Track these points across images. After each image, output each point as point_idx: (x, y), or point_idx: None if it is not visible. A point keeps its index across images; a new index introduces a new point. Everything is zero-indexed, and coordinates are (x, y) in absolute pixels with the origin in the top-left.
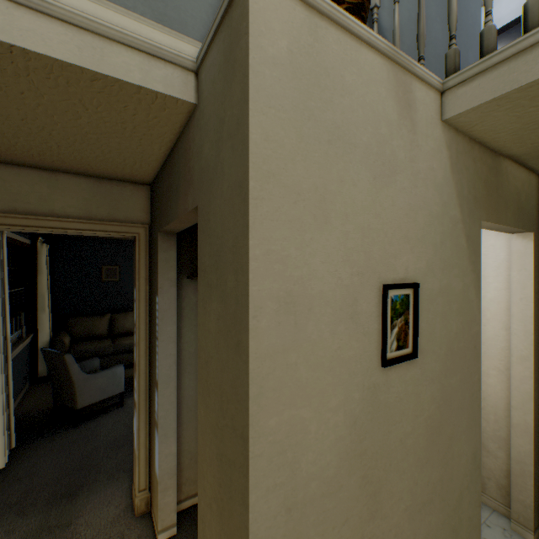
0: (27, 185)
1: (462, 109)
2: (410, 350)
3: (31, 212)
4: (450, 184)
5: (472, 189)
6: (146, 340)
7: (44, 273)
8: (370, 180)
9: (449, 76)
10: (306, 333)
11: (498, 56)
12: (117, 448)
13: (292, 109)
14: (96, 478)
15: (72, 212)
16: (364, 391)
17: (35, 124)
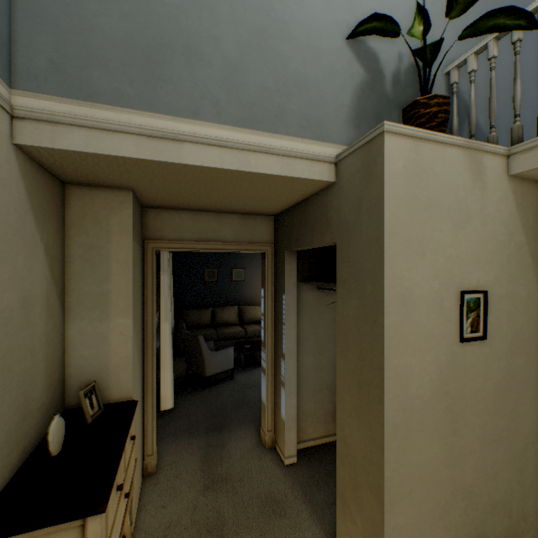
0: (206, 223)
1: (523, 169)
2: (481, 334)
3: (208, 240)
4: (515, 219)
5: (537, 219)
6: (272, 325)
7: (171, 275)
8: (451, 227)
9: (513, 143)
10: (412, 317)
11: None
12: (238, 406)
13: (405, 196)
14: (231, 422)
15: (229, 238)
16: (447, 355)
17: (234, 195)
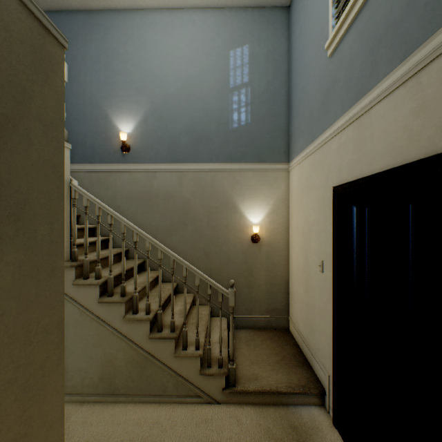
0: None
1: None
2: None
3: None
4: None
5: None
6: None
7: None
8: None
9: None
10: None
11: None
12: None
13: None
14: None
15: None
16: None
17: None
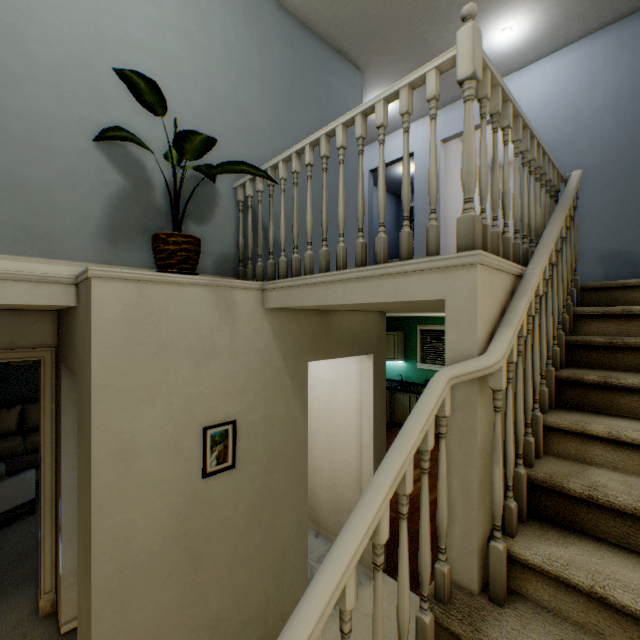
0: None
1: (270, 305)
2: (231, 463)
3: None
4: (273, 346)
5: (299, 343)
6: (53, 454)
7: None
8: (192, 366)
9: (268, 278)
10: (137, 468)
11: (280, 284)
12: (25, 559)
13: (125, 343)
14: None
15: None
16: (187, 495)
17: None
